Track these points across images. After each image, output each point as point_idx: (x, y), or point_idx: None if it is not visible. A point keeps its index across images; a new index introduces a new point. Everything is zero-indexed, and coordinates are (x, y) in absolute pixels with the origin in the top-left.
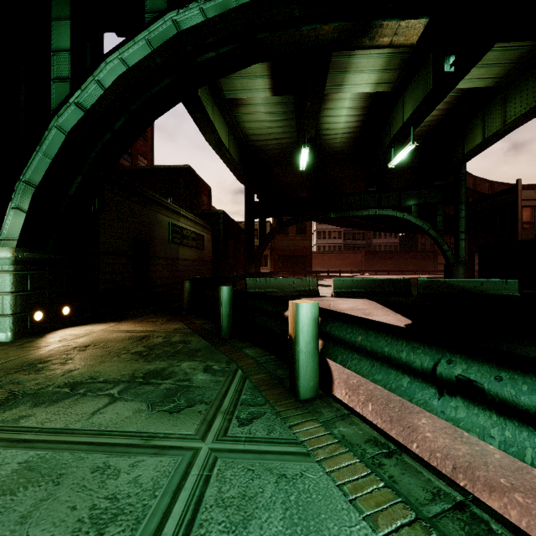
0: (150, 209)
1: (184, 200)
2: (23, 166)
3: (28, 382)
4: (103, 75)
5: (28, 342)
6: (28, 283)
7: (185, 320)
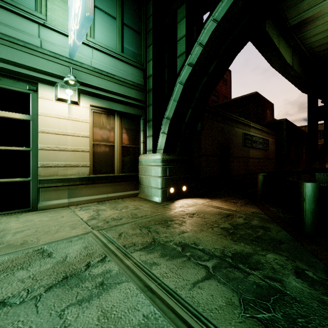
0: (230, 125)
1: (252, 117)
2: (165, 109)
3: (162, 233)
4: (202, 38)
5: (166, 204)
6: (167, 172)
7: (259, 205)
